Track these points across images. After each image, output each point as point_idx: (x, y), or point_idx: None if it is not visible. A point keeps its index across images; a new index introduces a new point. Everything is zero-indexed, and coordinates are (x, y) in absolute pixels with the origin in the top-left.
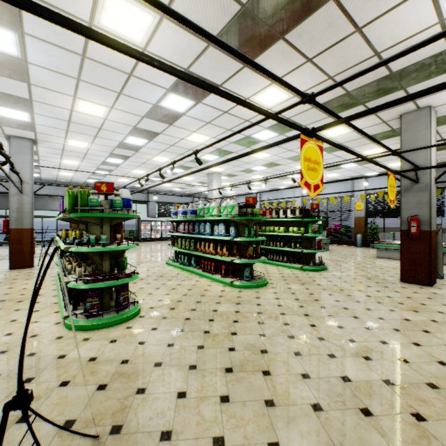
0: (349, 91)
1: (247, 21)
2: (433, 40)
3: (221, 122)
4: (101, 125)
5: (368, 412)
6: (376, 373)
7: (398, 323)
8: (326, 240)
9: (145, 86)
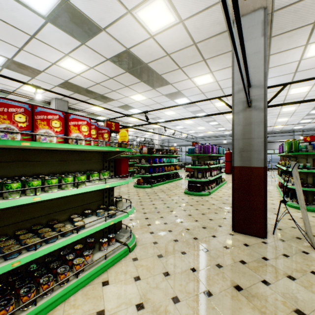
0: None
1: None
2: None
3: None
4: (305, 95)
5: None
6: None
7: None
8: None
9: None
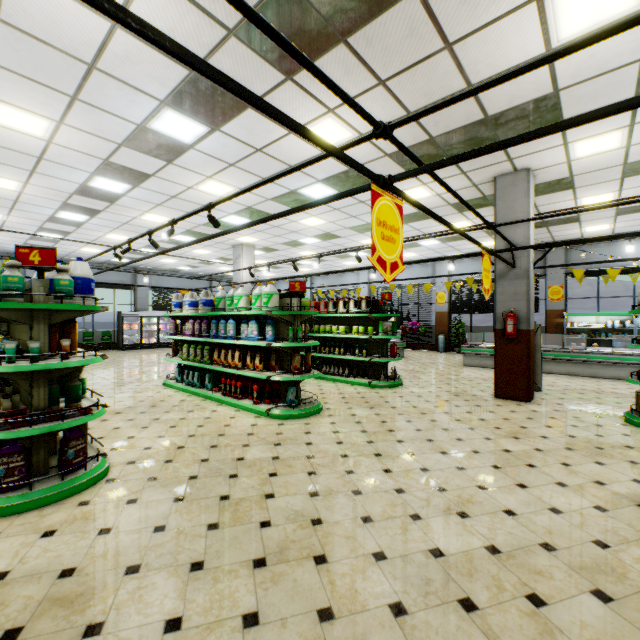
0: (433, 137)
1: (291, 4)
2: (557, 57)
3: (252, 165)
4: (41, 151)
5: (471, 604)
6: (477, 538)
7: (498, 457)
8: (401, 344)
9: (120, 91)
